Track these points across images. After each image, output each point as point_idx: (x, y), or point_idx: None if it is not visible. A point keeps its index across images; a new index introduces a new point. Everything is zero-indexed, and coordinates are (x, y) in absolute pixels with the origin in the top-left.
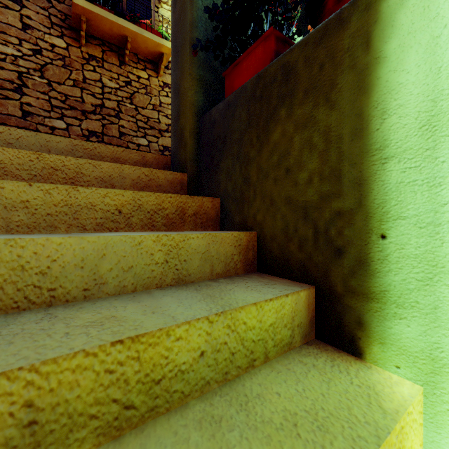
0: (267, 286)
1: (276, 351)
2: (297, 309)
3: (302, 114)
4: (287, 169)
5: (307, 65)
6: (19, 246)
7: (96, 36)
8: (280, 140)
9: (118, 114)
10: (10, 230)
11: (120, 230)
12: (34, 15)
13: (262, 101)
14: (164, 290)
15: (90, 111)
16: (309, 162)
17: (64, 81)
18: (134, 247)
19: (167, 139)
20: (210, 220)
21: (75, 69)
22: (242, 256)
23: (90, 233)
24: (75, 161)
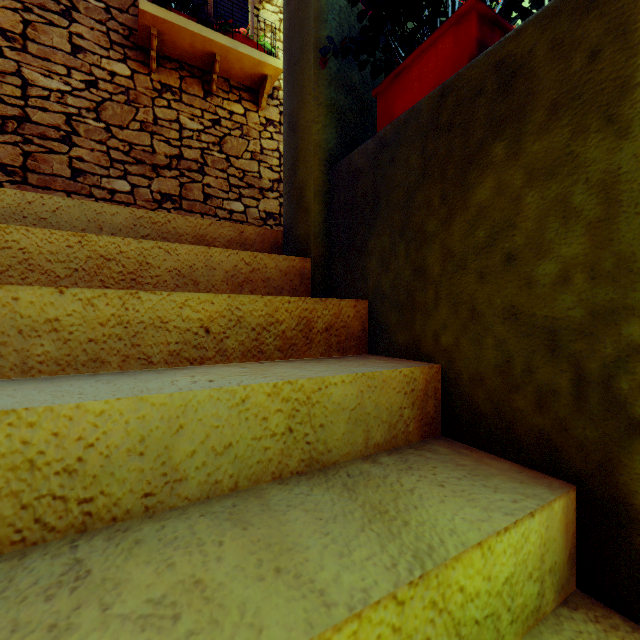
0: (480, 482)
1: (515, 632)
2: (548, 537)
3: (545, 151)
4: (509, 255)
5: (557, 56)
6: (26, 423)
7: (171, 57)
8: (493, 202)
9: (202, 167)
10: (28, 370)
11: (207, 361)
12: (87, 33)
13: (453, 132)
14: (287, 486)
15: (164, 166)
16: (562, 243)
17: (127, 123)
18: (233, 408)
19: (271, 202)
20: (351, 338)
21: (143, 106)
22: (417, 409)
23: (158, 375)
24: (137, 245)
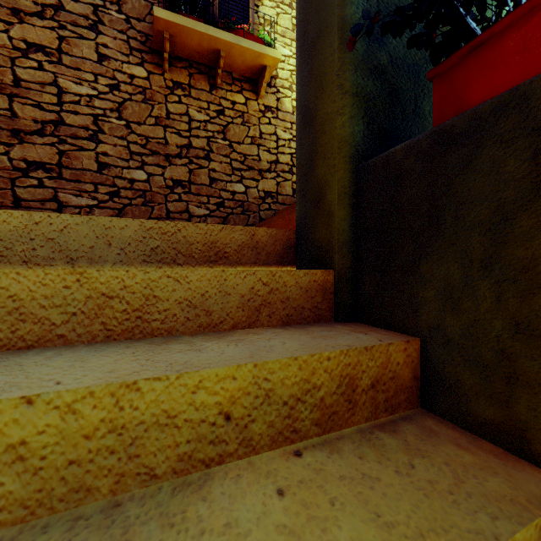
0: None
1: None
2: None
3: None
4: None
5: None
6: None
7: (182, 57)
8: None
9: (208, 154)
10: None
11: (227, 458)
12: (110, 42)
13: None
14: None
15: (175, 155)
16: None
17: (144, 119)
18: None
19: (269, 182)
20: (401, 390)
21: (157, 103)
22: None
23: None
24: (143, 276)
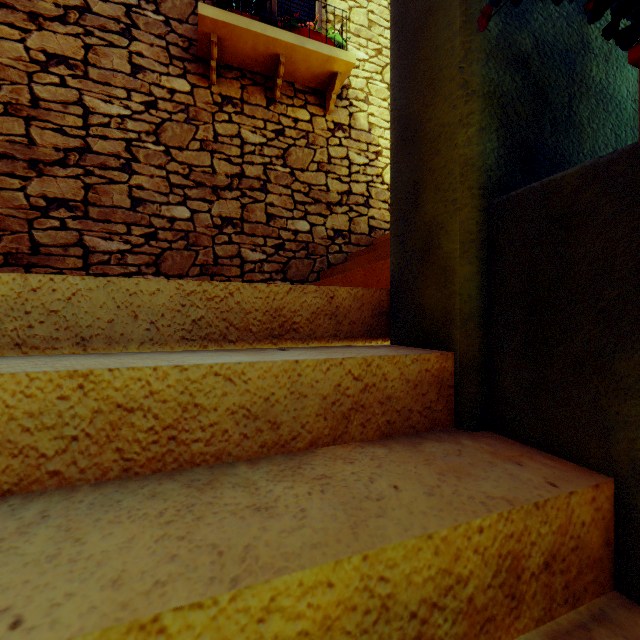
0: None
1: None
2: None
3: None
4: None
5: None
6: None
7: (232, 65)
8: None
9: (264, 185)
10: None
11: None
12: (146, 50)
13: None
14: None
15: (224, 187)
16: None
17: (187, 143)
18: None
19: (340, 218)
20: (586, 566)
21: (202, 123)
22: None
23: None
24: (178, 375)
